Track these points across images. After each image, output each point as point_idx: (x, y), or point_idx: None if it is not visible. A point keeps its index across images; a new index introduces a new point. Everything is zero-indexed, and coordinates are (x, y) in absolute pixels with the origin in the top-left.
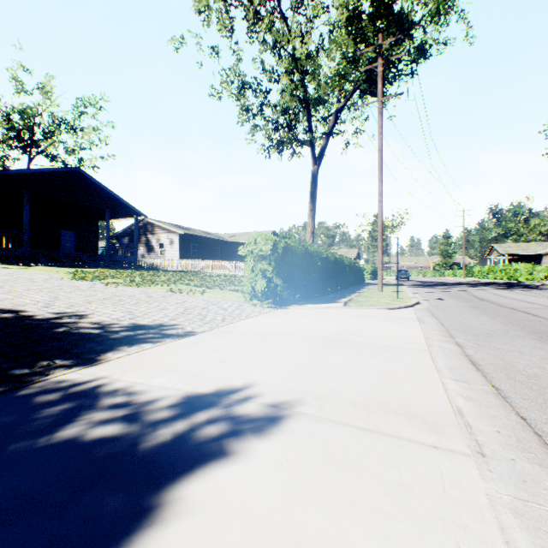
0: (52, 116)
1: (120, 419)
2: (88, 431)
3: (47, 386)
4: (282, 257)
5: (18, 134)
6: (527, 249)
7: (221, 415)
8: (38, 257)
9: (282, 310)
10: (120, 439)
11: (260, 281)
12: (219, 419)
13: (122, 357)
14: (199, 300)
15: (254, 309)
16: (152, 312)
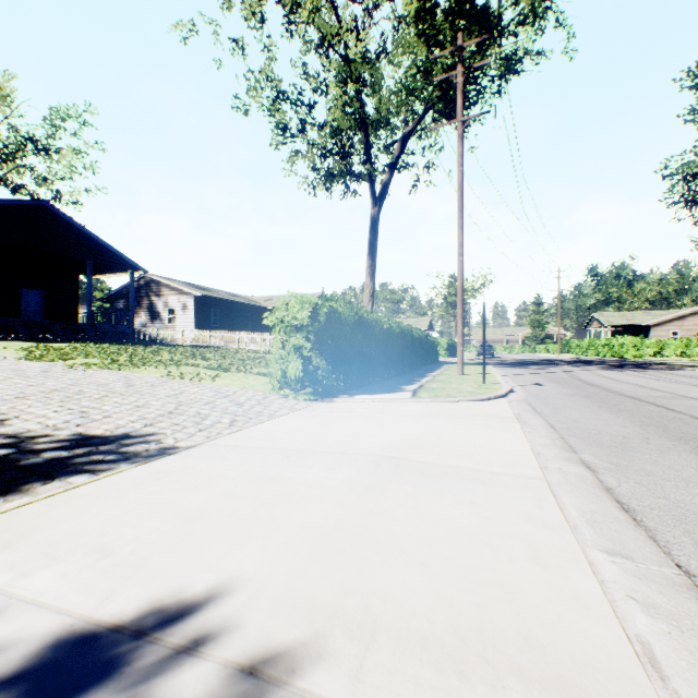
0: (14, 130)
1: None
2: None
3: None
4: (325, 328)
5: None
6: (633, 319)
7: None
8: None
9: (326, 404)
10: None
11: (294, 362)
12: None
13: (14, 509)
14: (206, 389)
15: (284, 403)
16: (122, 411)
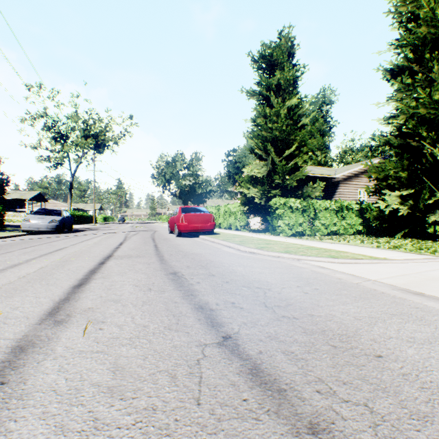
0: None
1: None
2: None
3: None
4: None
5: None
6: None
7: None
8: None
9: None
10: None
11: None
12: None
13: None
14: None
15: None
16: None
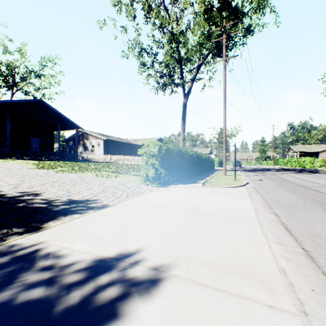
0: (26, 67)
1: (45, 282)
2: (20, 294)
3: (2, 250)
4: (164, 155)
5: (5, 79)
6: (310, 149)
7: (117, 278)
8: (16, 154)
9: (165, 188)
10: (41, 302)
11: (151, 170)
12: (116, 282)
13: (58, 225)
14: (113, 181)
15: (147, 188)
16: (83, 190)
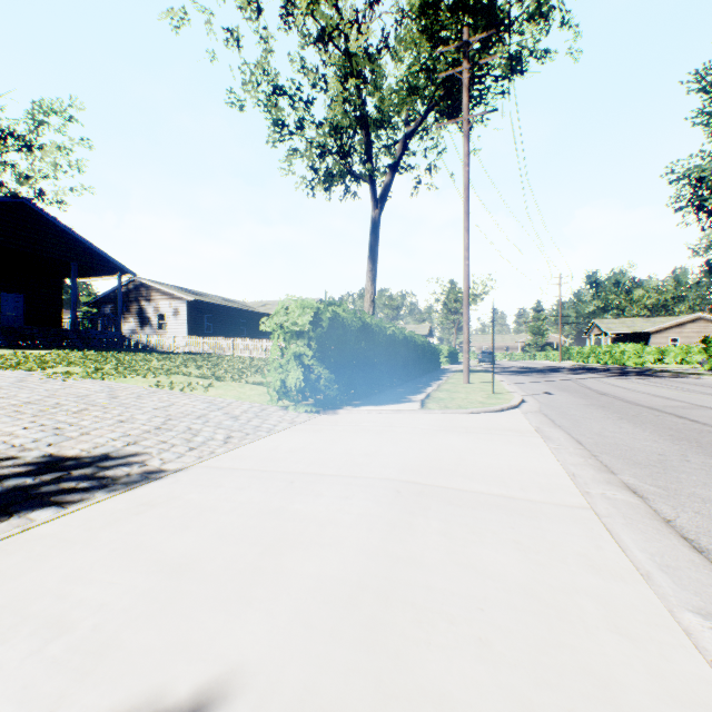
0: None
1: None
2: None
3: None
4: (328, 334)
5: None
6: (633, 326)
7: None
8: None
9: (329, 416)
10: None
11: (294, 371)
12: None
13: None
14: (198, 401)
15: (284, 416)
16: (102, 427)
